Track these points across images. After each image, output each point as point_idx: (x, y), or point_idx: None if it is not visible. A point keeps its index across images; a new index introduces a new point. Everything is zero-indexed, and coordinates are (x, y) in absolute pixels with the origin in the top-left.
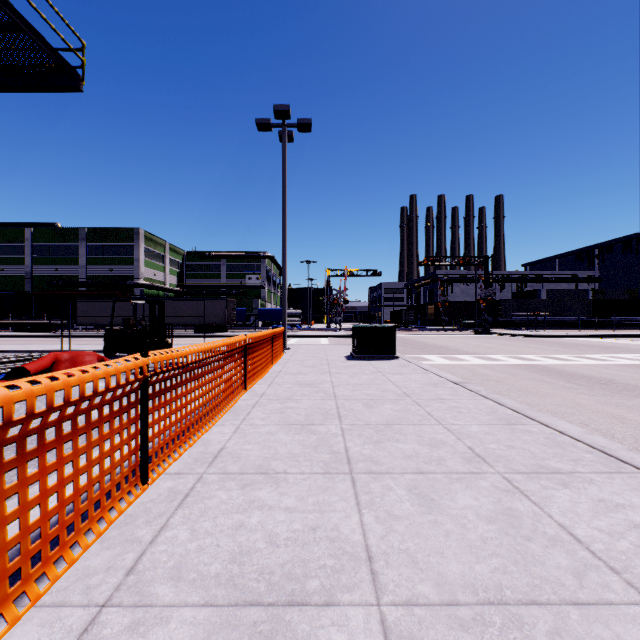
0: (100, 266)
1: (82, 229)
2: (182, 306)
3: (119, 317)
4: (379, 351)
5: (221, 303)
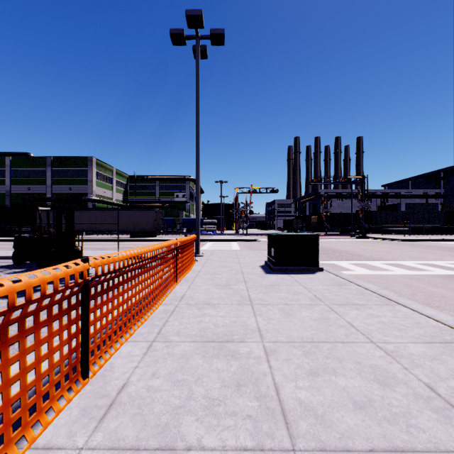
0: (62, 186)
1: (48, 157)
2: (120, 216)
3: None
4: (300, 262)
5: (151, 213)
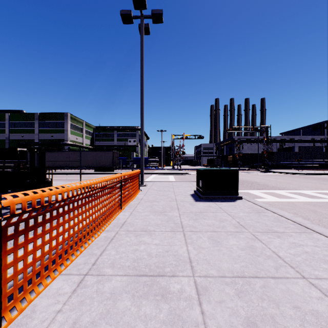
0: (46, 134)
1: (36, 113)
2: (87, 155)
3: (50, 162)
4: (223, 192)
5: (110, 154)
